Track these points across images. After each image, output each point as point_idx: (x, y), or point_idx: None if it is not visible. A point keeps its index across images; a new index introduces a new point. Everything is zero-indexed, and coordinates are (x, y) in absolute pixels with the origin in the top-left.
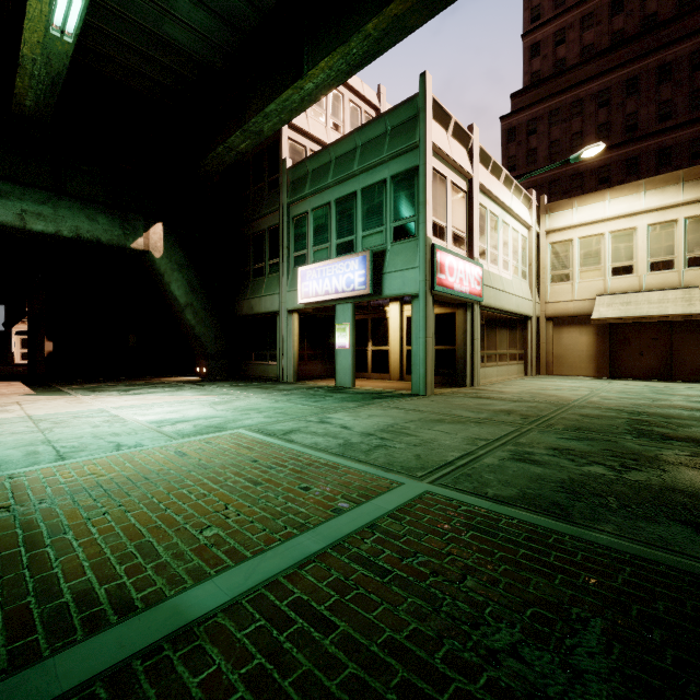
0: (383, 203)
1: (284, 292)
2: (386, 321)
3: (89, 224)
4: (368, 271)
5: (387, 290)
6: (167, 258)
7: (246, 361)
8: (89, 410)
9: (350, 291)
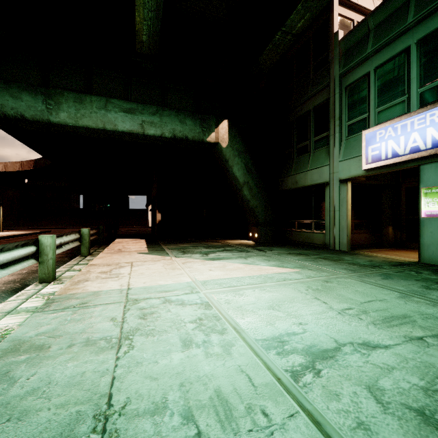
0: None
1: (336, 162)
2: None
3: (180, 126)
4: None
5: None
6: (231, 147)
7: (289, 228)
8: (179, 285)
9: None
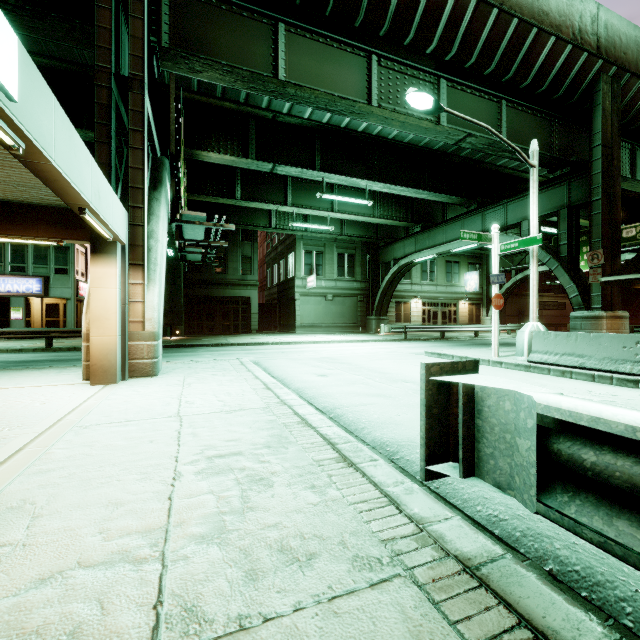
0: (48, 255)
1: None
2: (29, 304)
3: None
4: (43, 286)
5: (53, 294)
6: None
7: None
8: None
9: (30, 293)
